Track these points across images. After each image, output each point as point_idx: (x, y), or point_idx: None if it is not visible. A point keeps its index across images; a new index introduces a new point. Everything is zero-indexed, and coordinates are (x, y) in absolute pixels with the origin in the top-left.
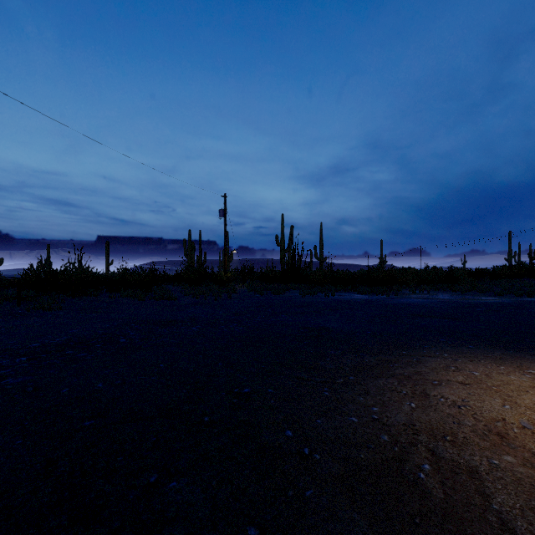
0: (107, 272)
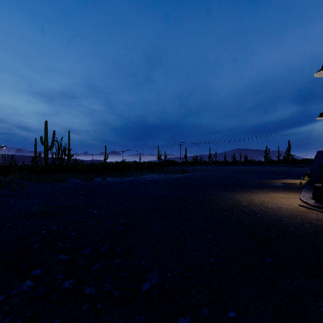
0: None
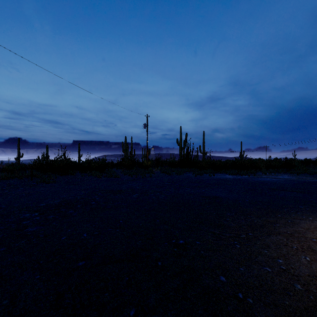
0: (79, 161)
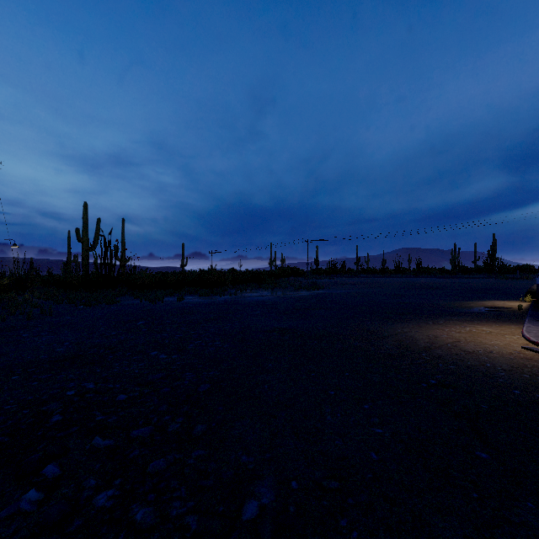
0: None
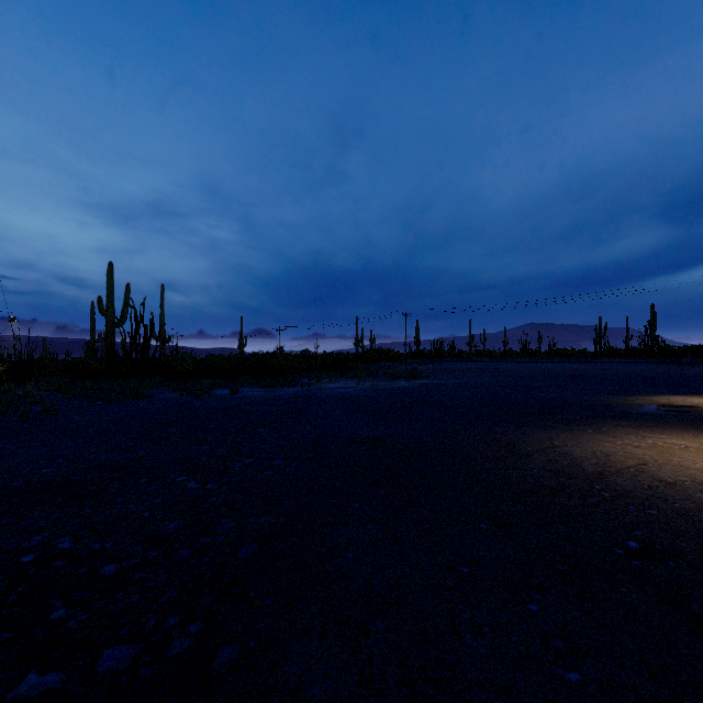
0: None
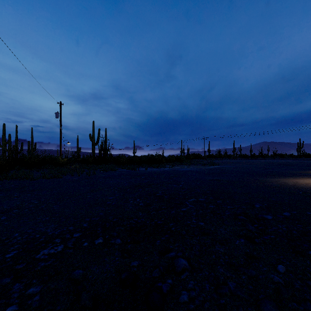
0: None
